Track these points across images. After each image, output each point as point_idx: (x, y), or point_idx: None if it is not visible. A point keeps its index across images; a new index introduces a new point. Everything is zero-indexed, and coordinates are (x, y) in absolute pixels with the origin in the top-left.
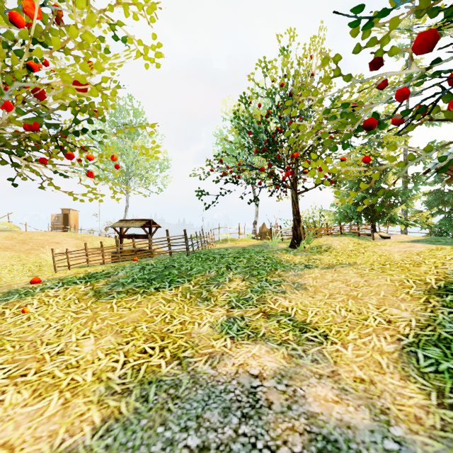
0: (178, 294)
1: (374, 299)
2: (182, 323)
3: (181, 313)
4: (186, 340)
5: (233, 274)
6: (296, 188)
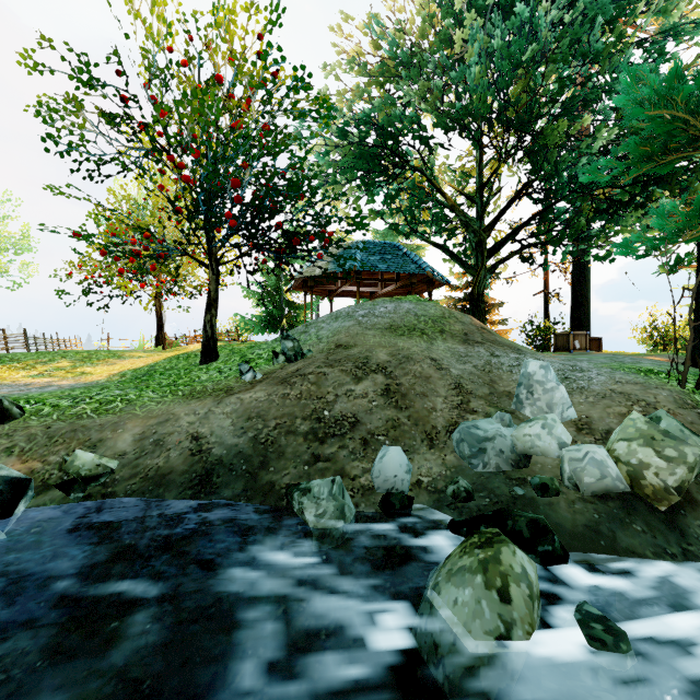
0: (4, 368)
1: (141, 363)
2: (1, 376)
3: (3, 373)
4: (1, 379)
5: (64, 360)
6: (160, 298)
